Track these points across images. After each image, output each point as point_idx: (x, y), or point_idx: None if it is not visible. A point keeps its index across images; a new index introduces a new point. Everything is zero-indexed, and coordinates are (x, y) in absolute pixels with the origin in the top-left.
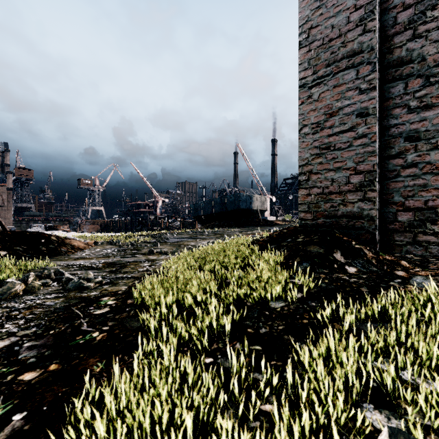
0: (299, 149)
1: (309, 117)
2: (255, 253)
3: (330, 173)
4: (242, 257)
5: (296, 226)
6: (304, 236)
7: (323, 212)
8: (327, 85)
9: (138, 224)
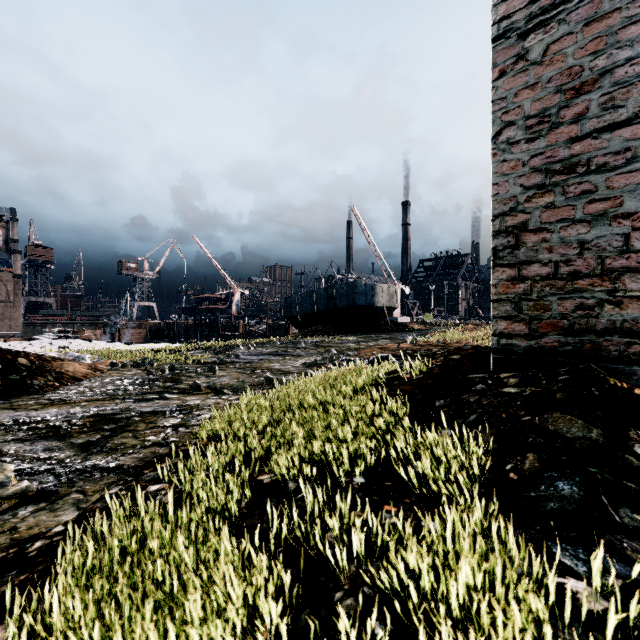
0: (494, 179)
1: (518, 104)
2: (399, 419)
3: (575, 229)
4: (369, 433)
5: (477, 346)
6: (520, 379)
7: (556, 320)
8: (567, 22)
9: (205, 328)
